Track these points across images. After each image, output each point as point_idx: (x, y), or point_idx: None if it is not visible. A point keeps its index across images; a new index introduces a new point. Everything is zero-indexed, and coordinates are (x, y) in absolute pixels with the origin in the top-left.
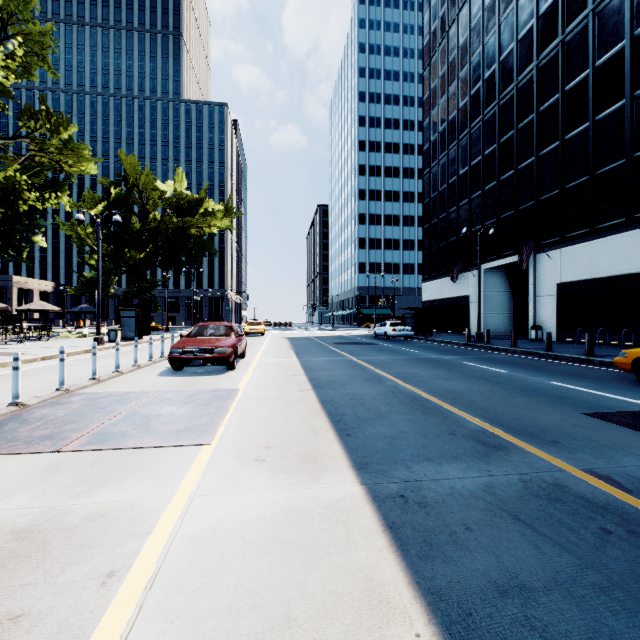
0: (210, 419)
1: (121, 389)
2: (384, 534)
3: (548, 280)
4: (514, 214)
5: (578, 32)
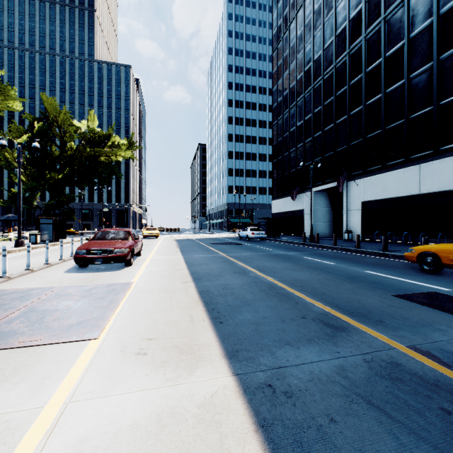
0: (102, 312)
1: (27, 285)
2: (256, 435)
3: (355, 199)
4: (333, 154)
5: (375, 32)
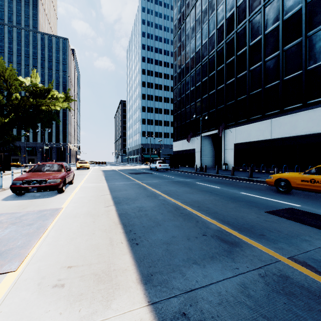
0: (27, 240)
1: None
2: None
3: (230, 142)
4: (215, 110)
5: (242, 29)
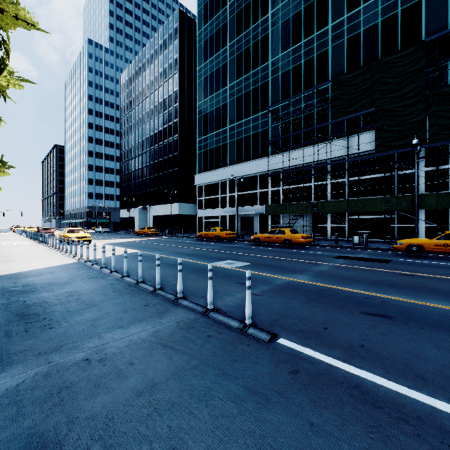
0: None
1: None
2: None
3: (152, 214)
4: (145, 192)
5: (157, 149)
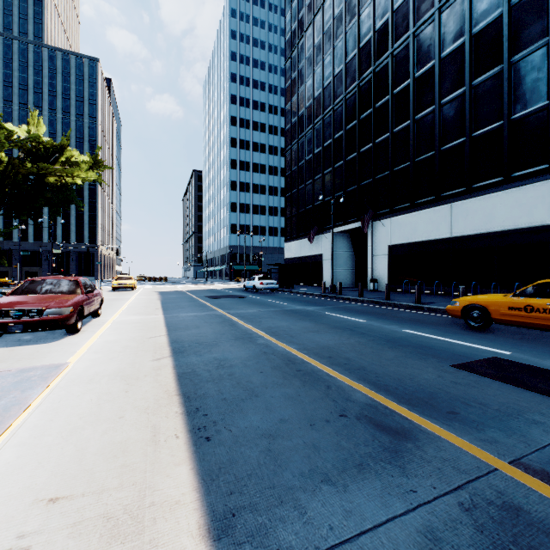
0: None
1: None
2: None
3: (382, 243)
4: (357, 188)
5: (403, 48)
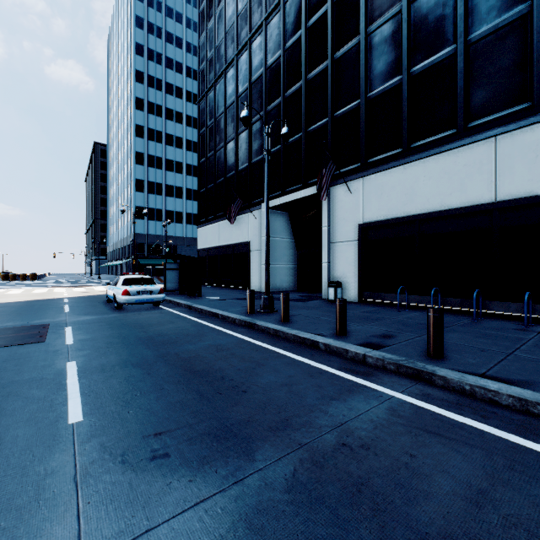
0: None
1: None
2: None
3: (346, 220)
4: (303, 136)
5: None
